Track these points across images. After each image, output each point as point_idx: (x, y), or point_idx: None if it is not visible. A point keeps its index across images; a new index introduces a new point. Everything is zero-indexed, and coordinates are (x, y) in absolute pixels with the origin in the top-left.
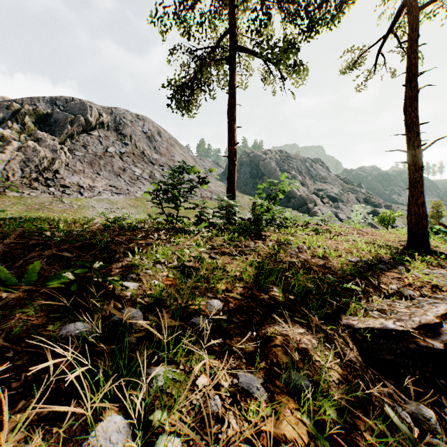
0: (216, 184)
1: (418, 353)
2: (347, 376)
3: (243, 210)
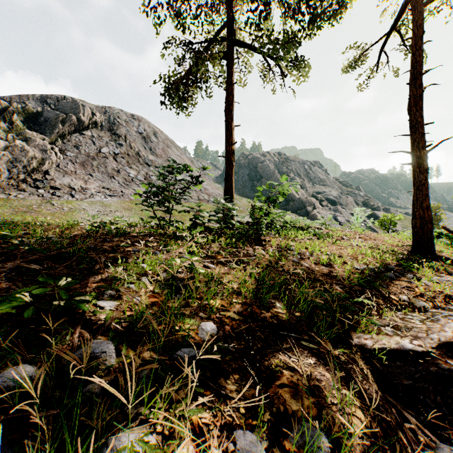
0: (214, 187)
1: (438, 376)
2: (371, 423)
3: (241, 213)
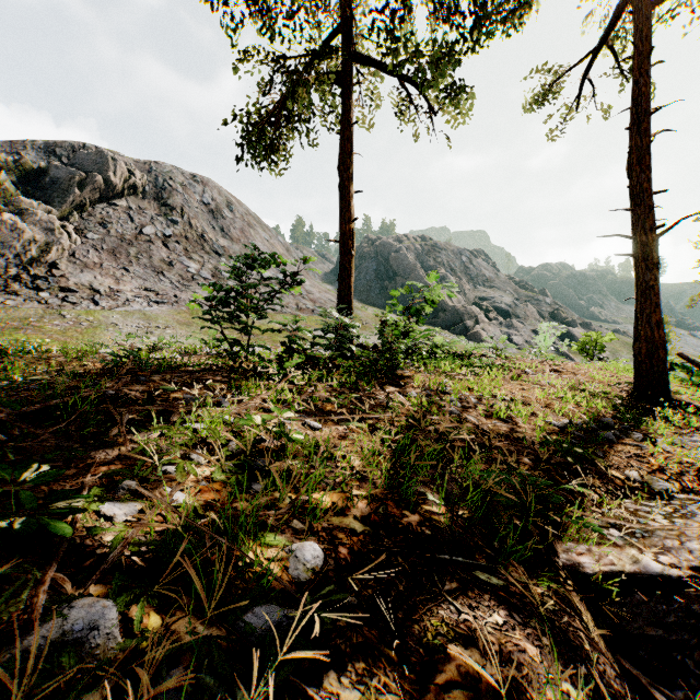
0: (322, 289)
1: None
2: None
3: (364, 330)
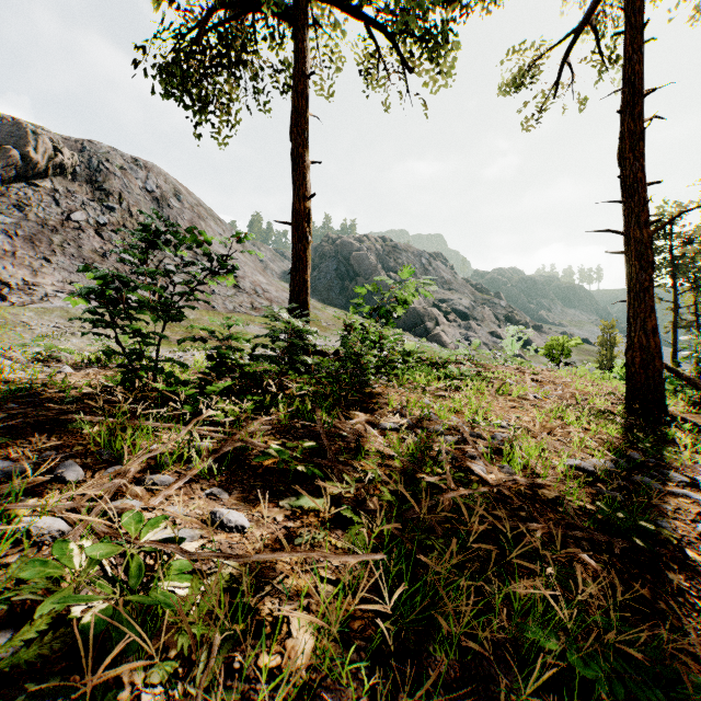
0: (280, 287)
1: None
2: None
3: (325, 332)
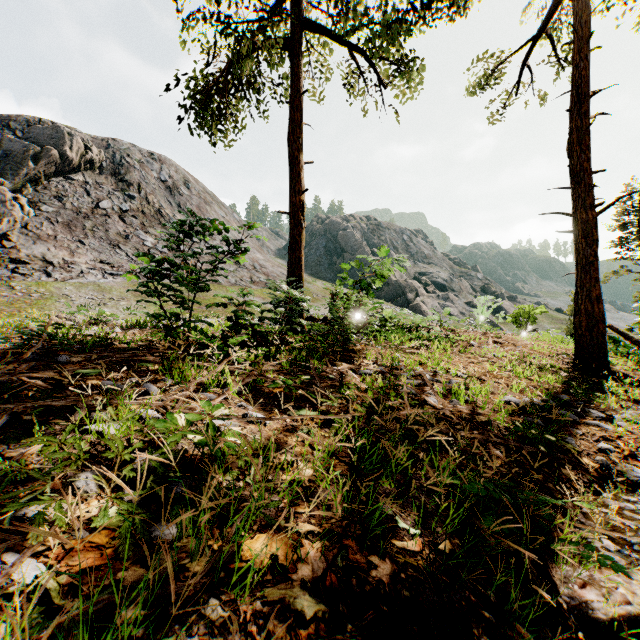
0: (275, 263)
1: None
2: None
3: (315, 302)
